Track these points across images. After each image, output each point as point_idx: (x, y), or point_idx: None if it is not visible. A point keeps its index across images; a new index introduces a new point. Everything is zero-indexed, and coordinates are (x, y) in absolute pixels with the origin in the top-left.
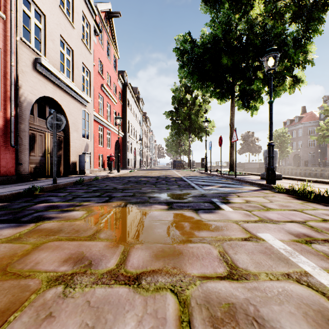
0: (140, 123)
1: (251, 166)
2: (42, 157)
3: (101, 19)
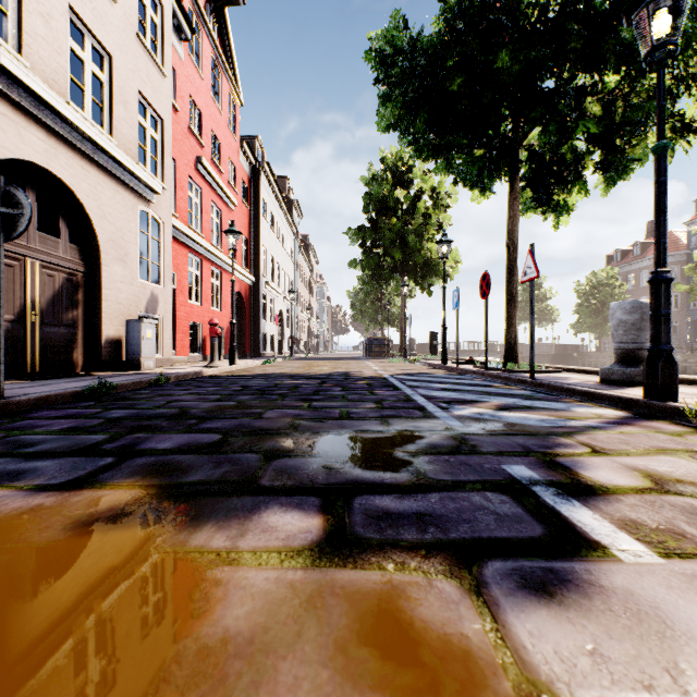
0: (293, 257)
1: (537, 352)
2: (14, 323)
3: (196, 5)
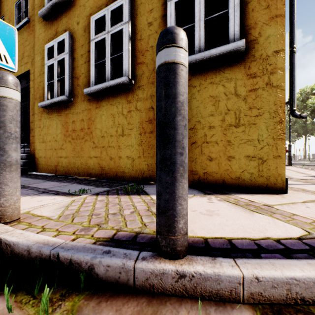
0: None
1: None
2: None
3: None
